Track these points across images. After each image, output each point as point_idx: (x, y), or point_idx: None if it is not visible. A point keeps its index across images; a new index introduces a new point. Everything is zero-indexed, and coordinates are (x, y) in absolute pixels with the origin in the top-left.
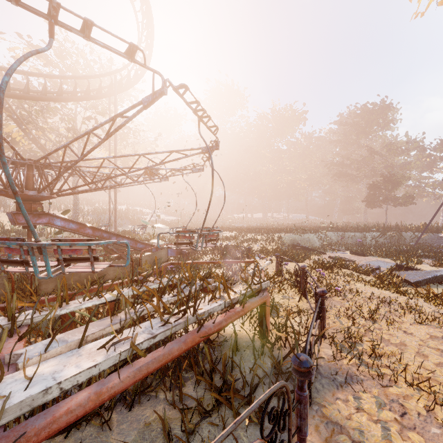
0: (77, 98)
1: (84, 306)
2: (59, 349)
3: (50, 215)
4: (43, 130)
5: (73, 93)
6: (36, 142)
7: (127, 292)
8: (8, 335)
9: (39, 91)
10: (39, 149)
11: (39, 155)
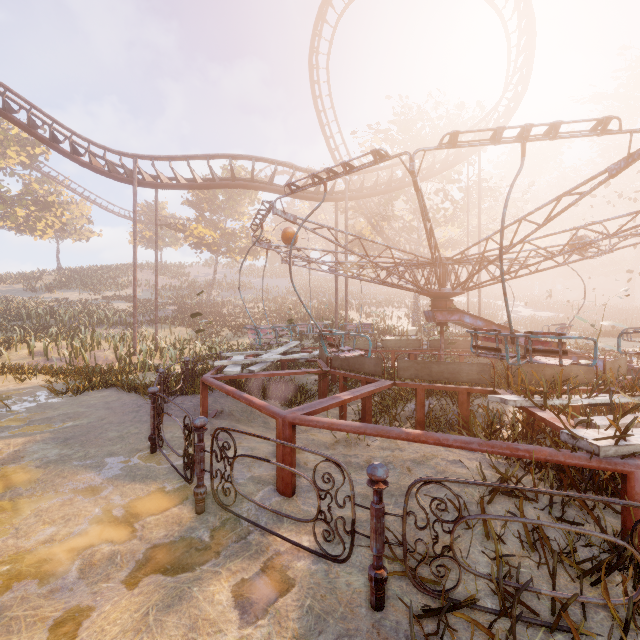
0: (434, 173)
1: (580, 402)
2: (619, 425)
3: (460, 312)
4: (389, 219)
5: (428, 170)
6: (381, 234)
7: (620, 398)
8: (541, 408)
9: (396, 179)
10: (383, 240)
11: (382, 247)
